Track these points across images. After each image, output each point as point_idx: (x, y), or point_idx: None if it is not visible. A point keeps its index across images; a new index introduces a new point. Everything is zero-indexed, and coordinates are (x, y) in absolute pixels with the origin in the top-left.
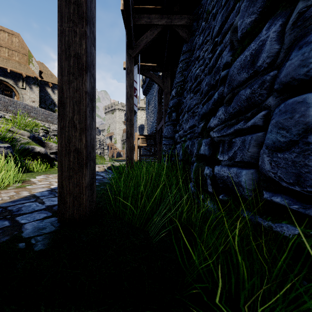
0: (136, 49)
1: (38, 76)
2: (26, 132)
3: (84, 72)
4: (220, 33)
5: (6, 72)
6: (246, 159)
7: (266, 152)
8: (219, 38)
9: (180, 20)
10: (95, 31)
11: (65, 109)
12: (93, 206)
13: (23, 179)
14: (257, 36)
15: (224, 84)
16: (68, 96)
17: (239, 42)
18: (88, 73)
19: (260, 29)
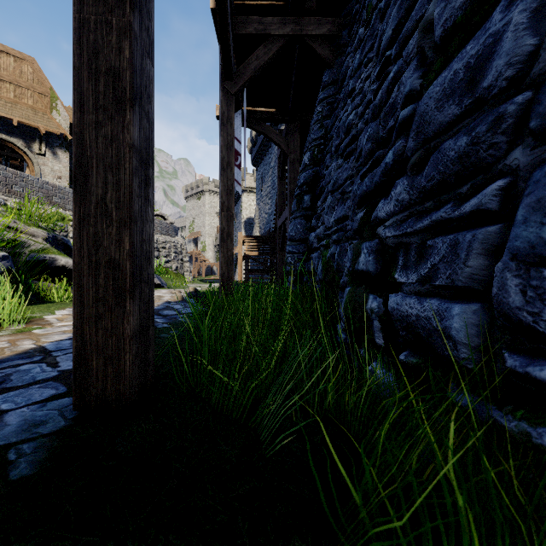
0: (239, 80)
1: (68, 133)
2: (40, 230)
3: (126, 106)
4: (394, 42)
5: (11, 125)
6: (462, 281)
7: (513, 267)
8: (394, 49)
9: (318, 26)
10: (153, 29)
11: (89, 180)
12: (149, 373)
13: (27, 317)
14: (480, 29)
15: (406, 133)
16: (95, 153)
17: (437, 50)
18: (137, 108)
19: (486, 15)
